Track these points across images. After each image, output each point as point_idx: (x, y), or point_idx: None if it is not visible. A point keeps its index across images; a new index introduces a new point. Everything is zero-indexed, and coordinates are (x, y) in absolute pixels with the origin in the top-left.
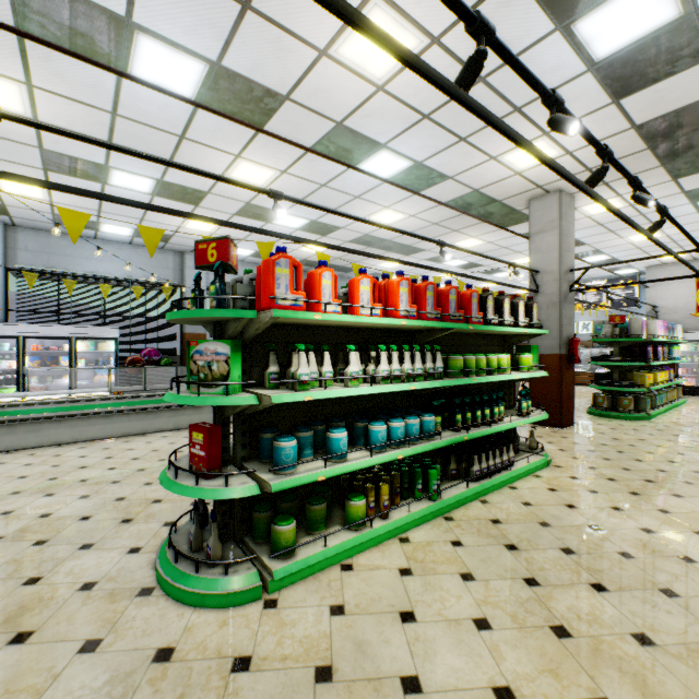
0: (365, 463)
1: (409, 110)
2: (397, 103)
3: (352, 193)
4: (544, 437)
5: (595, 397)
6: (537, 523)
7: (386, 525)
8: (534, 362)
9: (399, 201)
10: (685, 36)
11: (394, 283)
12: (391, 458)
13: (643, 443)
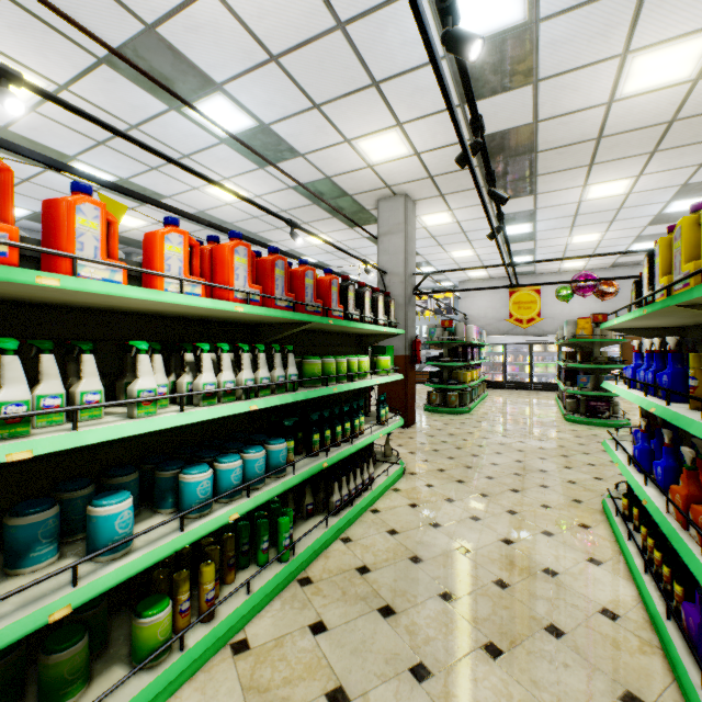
0: (168, 547)
1: (252, 41)
2: (235, 22)
3: (178, 149)
4: (394, 439)
5: (430, 394)
6: (409, 560)
7: (209, 635)
8: (390, 364)
9: (242, 173)
10: (524, 49)
11: (226, 247)
12: (219, 523)
13: (473, 437)
